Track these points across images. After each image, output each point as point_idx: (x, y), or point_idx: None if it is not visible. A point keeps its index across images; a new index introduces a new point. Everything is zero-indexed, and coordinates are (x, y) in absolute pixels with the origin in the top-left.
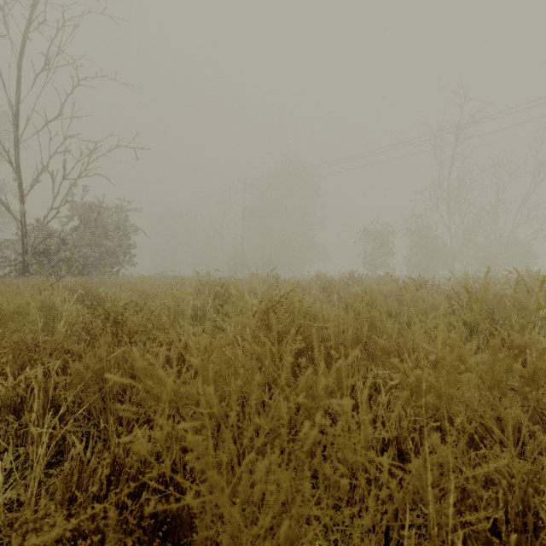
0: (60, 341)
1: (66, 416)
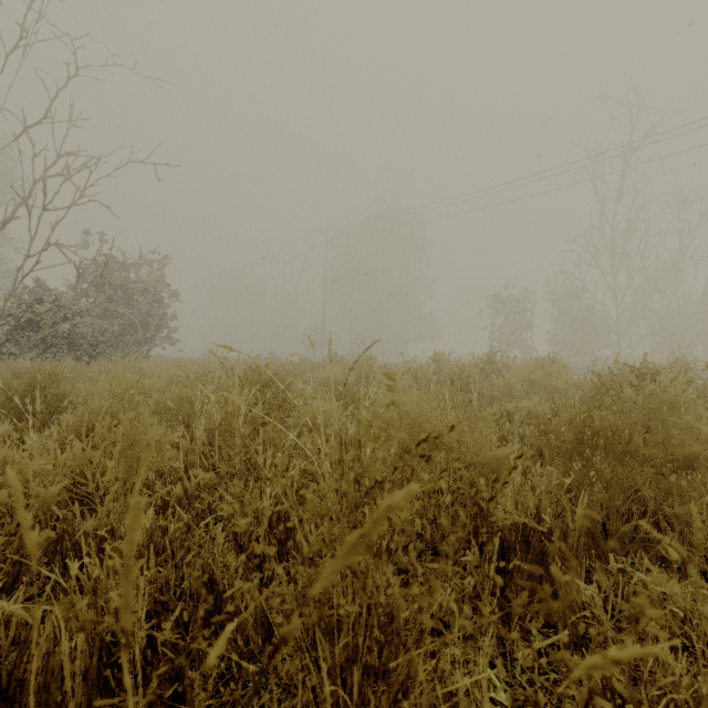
0: None
1: None
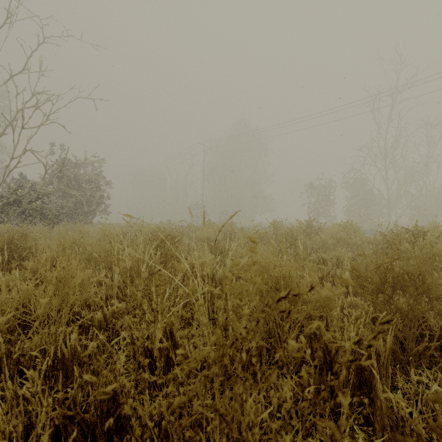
0: None
1: None
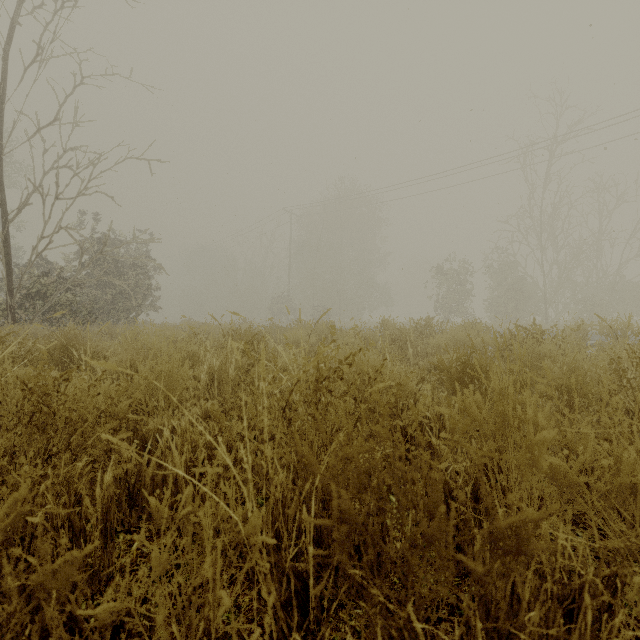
0: None
1: None
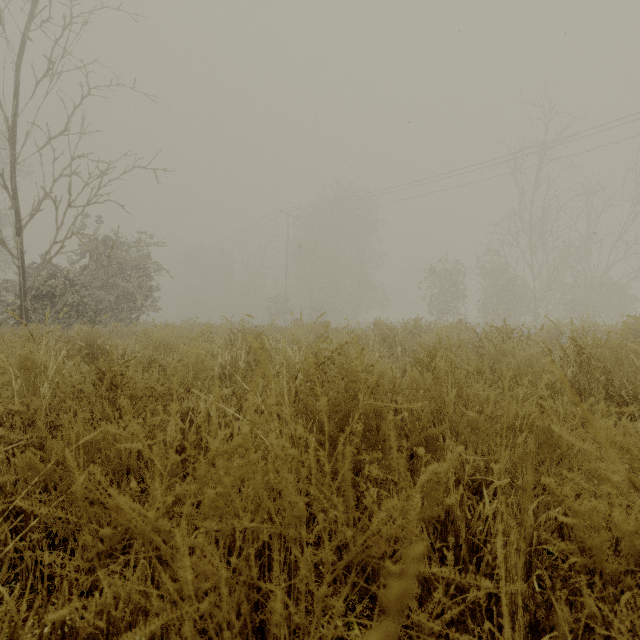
0: (46, 408)
1: (30, 521)
